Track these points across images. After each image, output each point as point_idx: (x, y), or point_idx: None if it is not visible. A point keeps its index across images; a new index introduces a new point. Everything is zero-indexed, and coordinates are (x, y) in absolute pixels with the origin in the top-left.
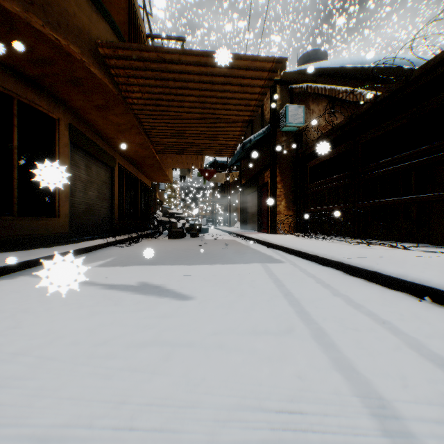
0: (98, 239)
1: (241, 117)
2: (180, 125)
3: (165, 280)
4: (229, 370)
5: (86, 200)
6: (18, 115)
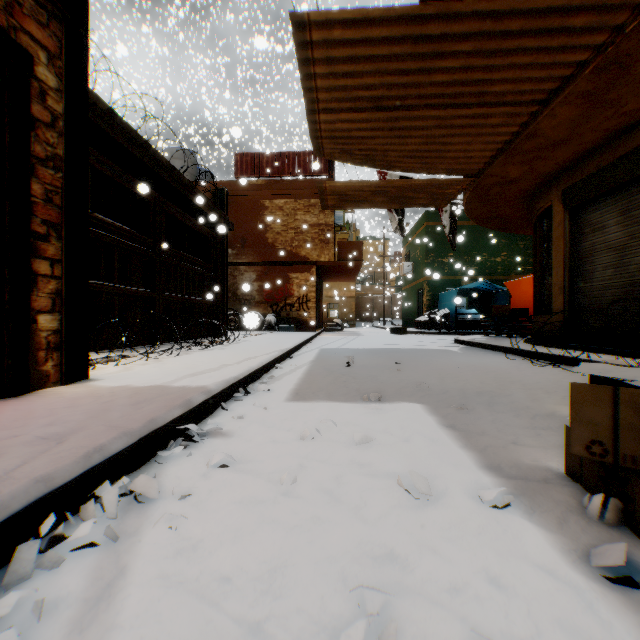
0: (609, 355)
1: (336, 182)
2: (431, 153)
3: (391, 345)
4: (367, 341)
5: (622, 278)
6: (536, 230)
